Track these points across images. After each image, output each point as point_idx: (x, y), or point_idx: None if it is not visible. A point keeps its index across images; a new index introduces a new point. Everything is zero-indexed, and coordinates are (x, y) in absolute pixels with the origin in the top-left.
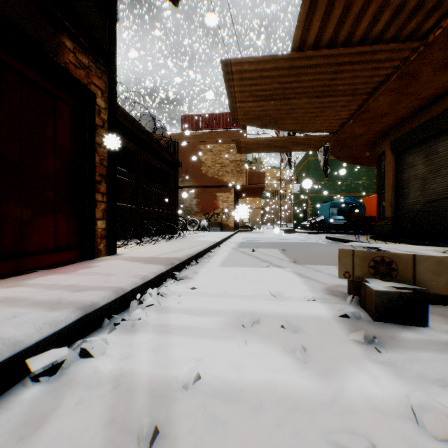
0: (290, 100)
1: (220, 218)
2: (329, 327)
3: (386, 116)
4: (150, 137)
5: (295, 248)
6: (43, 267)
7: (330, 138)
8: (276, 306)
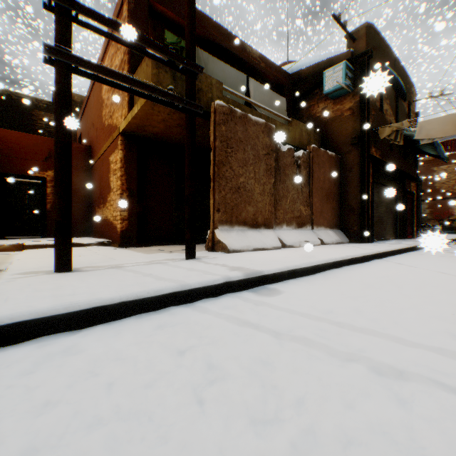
0: None
1: (454, 224)
2: None
3: None
4: None
5: None
6: (407, 238)
7: None
8: None
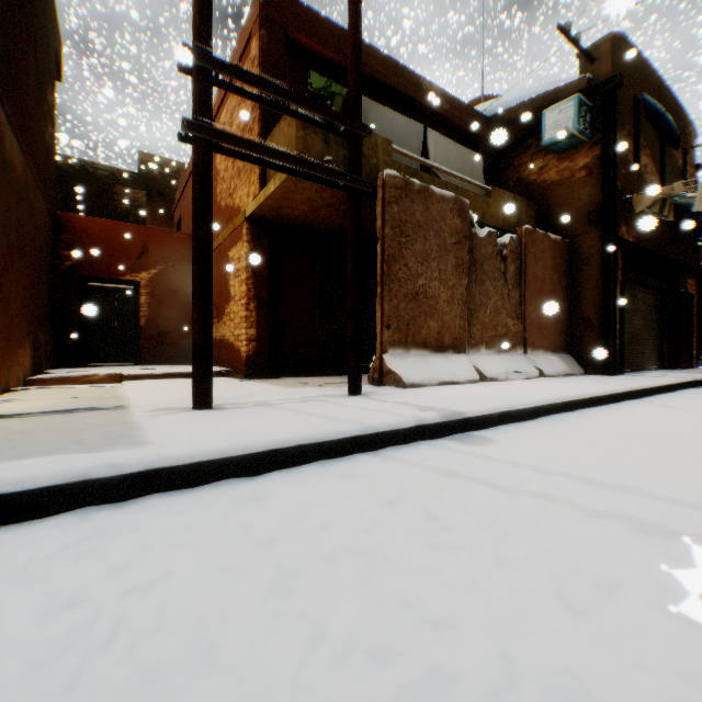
0: None
1: None
2: None
3: None
4: None
5: None
6: (680, 367)
7: None
8: None
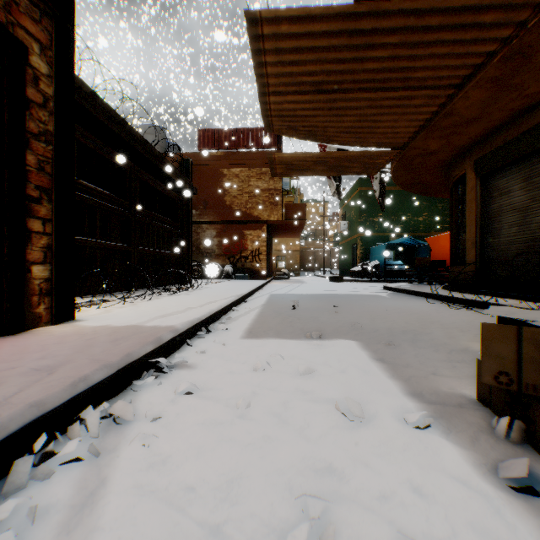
0: (346, 93)
1: (249, 263)
2: None
3: (474, 123)
4: (150, 149)
5: (349, 304)
6: None
7: (395, 155)
8: (356, 450)
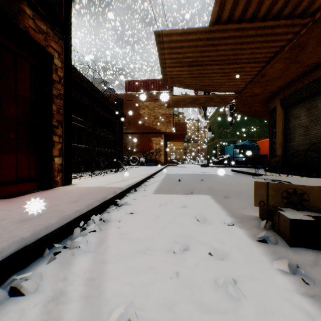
0: (207, 66)
1: (154, 156)
2: (251, 253)
3: (278, 79)
4: (101, 95)
5: (210, 179)
6: (4, 196)
7: (236, 96)
8: (201, 231)
